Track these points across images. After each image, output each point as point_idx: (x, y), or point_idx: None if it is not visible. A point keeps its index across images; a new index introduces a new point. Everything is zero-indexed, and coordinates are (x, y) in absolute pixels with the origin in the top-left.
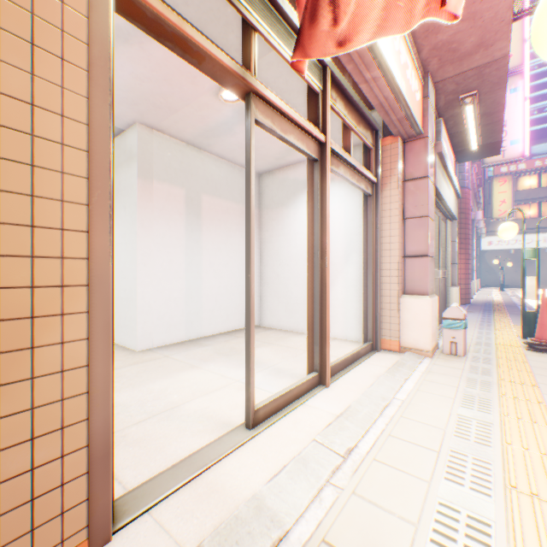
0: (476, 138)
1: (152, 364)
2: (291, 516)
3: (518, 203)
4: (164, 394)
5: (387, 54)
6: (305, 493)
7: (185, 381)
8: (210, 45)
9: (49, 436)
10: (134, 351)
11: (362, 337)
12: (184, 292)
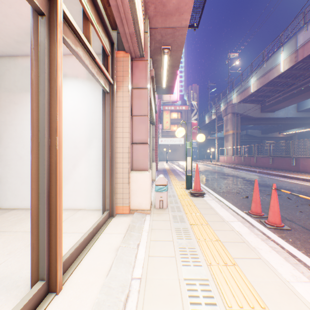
0: (166, 80)
1: None
2: None
3: (171, 124)
4: None
5: None
6: None
7: None
8: None
9: None
10: None
11: (102, 207)
12: None
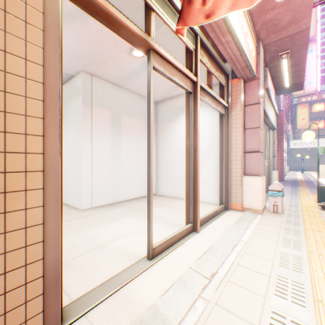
0: (288, 79)
1: (91, 218)
2: (176, 320)
3: (312, 120)
4: (97, 237)
5: (235, 26)
6: (185, 304)
7: (110, 229)
8: (125, 19)
9: (17, 270)
10: (80, 210)
11: (219, 201)
12: (110, 174)
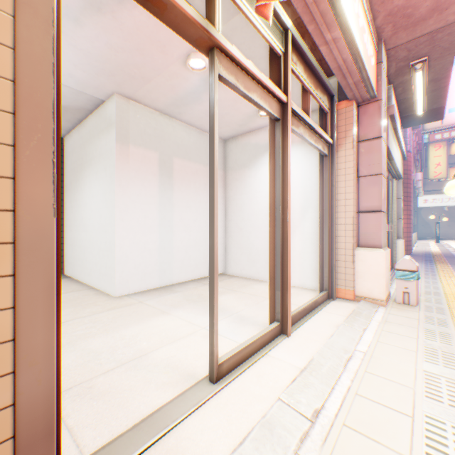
0: (422, 103)
1: (127, 309)
2: None
3: (451, 166)
4: (134, 341)
5: (348, 13)
6: None
7: (155, 328)
8: None
9: None
10: (113, 297)
11: (319, 286)
12: (157, 244)
